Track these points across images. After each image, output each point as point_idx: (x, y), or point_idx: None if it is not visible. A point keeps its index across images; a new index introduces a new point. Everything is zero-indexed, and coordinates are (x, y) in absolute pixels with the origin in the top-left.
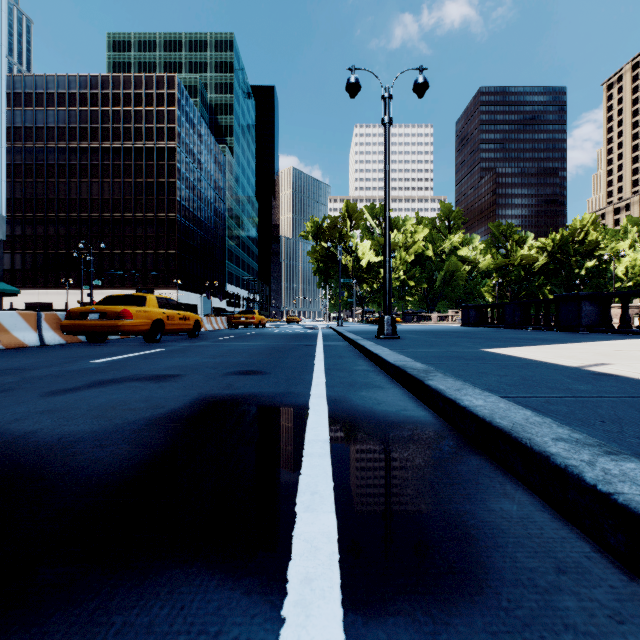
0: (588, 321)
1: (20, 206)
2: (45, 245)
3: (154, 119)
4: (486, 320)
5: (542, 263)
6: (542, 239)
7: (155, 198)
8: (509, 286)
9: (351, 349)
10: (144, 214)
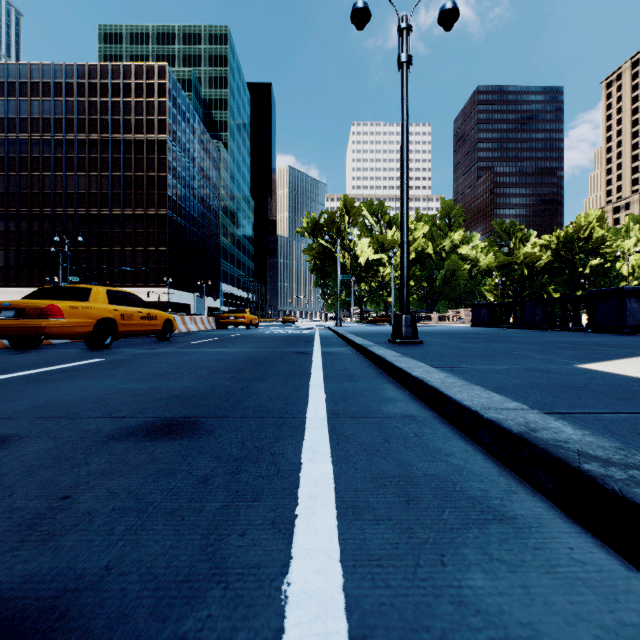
0: (633, 321)
1: (3, 201)
2: (29, 241)
3: (144, 110)
4: (500, 320)
5: (546, 261)
6: (546, 237)
7: (145, 193)
8: (512, 285)
9: (361, 360)
10: (133, 209)
